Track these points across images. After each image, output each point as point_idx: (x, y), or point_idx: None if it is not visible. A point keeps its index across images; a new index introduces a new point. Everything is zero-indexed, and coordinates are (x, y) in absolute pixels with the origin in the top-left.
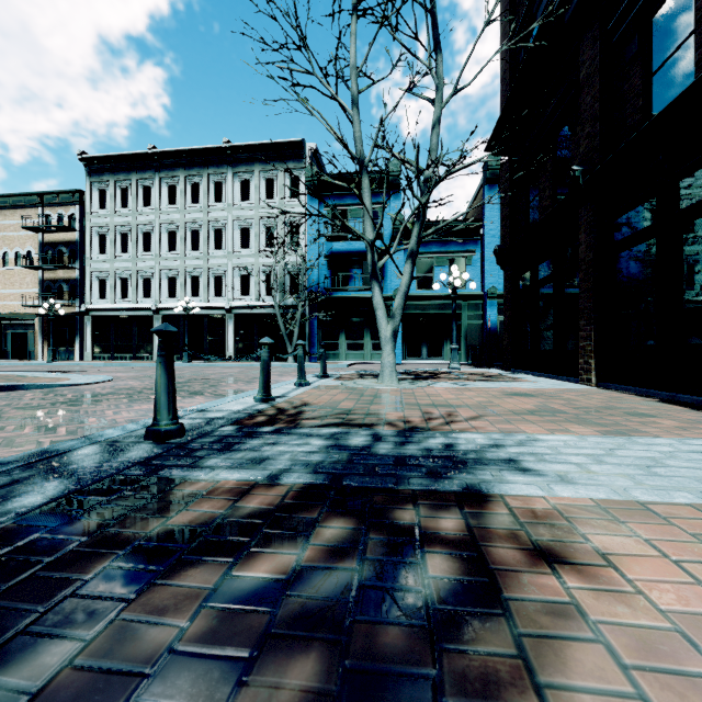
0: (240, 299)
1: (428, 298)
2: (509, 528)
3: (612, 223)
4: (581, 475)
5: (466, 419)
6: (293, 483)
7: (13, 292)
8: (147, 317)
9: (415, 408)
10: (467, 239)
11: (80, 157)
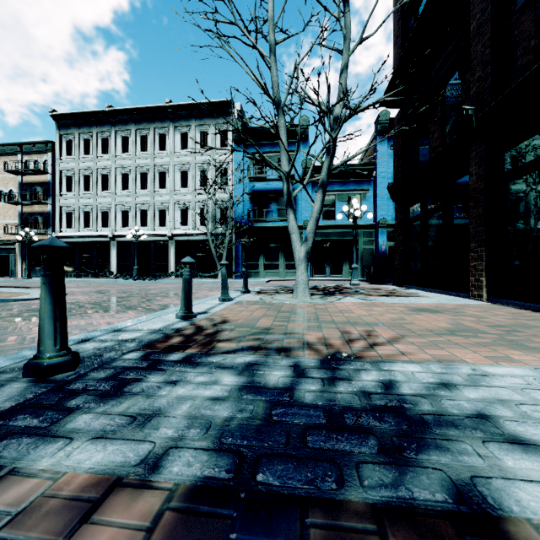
0: (180, 229)
1: (331, 228)
2: None
3: (502, 155)
4: None
5: (388, 340)
6: (176, 480)
7: None
8: (105, 243)
9: (331, 326)
10: (363, 180)
11: (51, 114)
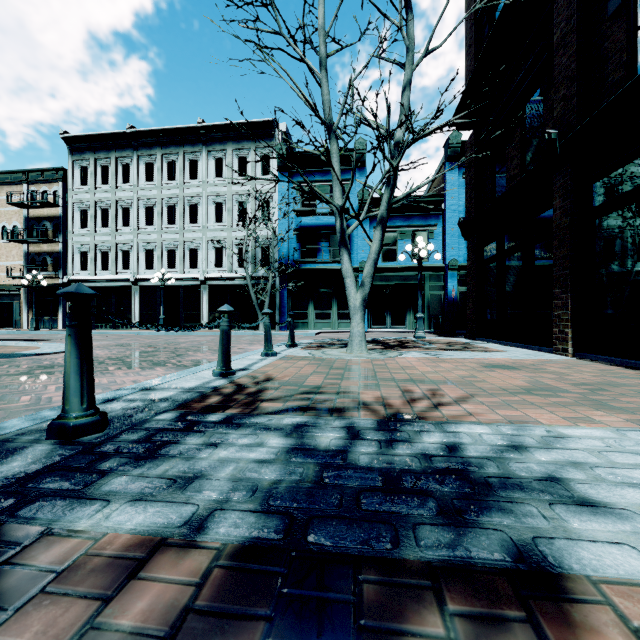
0: (214, 271)
1: (392, 270)
2: None
3: (591, 187)
4: None
5: (455, 400)
6: (223, 540)
7: (0, 264)
8: (126, 288)
9: (391, 384)
10: (429, 214)
11: (62, 136)
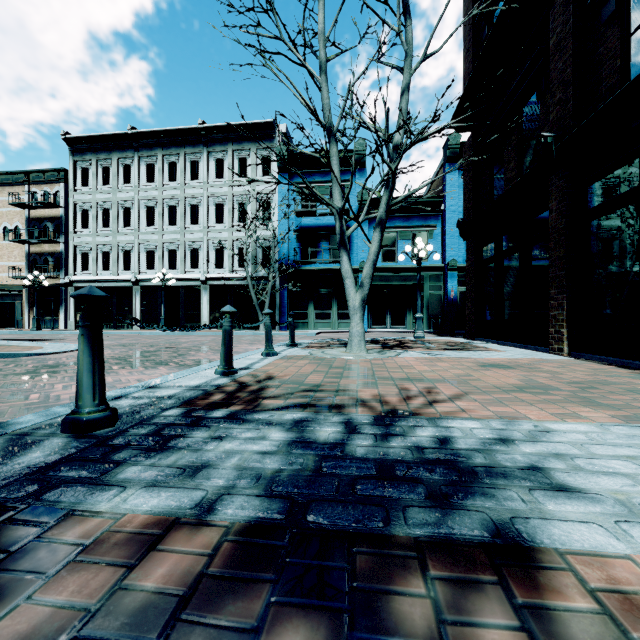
0: (215, 272)
1: (392, 270)
2: None
3: (586, 189)
4: None
5: (450, 398)
6: (231, 520)
7: (2, 264)
8: (127, 288)
9: (389, 383)
10: (429, 214)
11: (64, 137)
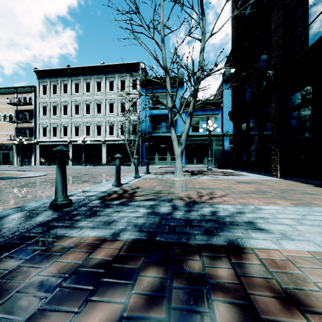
0: (109, 137)
1: (196, 136)
2: (262, 274)
3: (288, 98)
4: (294, 233)
5: (220, 196)
6: (126, 239)
7: (3, 133)
8: (65, 145)
9: (193, 190)
10: (215, 108)
11: (34, 70)
